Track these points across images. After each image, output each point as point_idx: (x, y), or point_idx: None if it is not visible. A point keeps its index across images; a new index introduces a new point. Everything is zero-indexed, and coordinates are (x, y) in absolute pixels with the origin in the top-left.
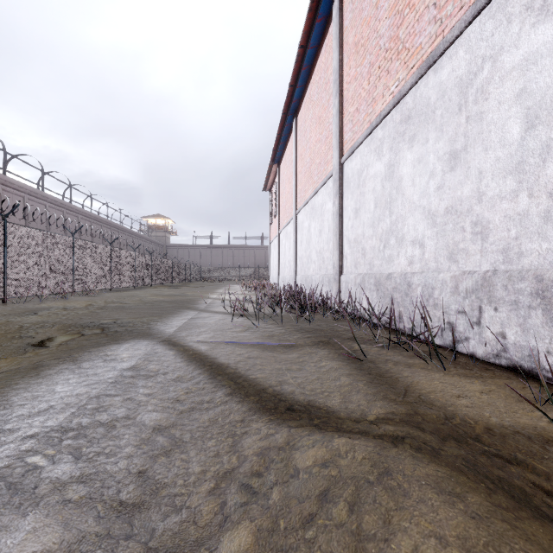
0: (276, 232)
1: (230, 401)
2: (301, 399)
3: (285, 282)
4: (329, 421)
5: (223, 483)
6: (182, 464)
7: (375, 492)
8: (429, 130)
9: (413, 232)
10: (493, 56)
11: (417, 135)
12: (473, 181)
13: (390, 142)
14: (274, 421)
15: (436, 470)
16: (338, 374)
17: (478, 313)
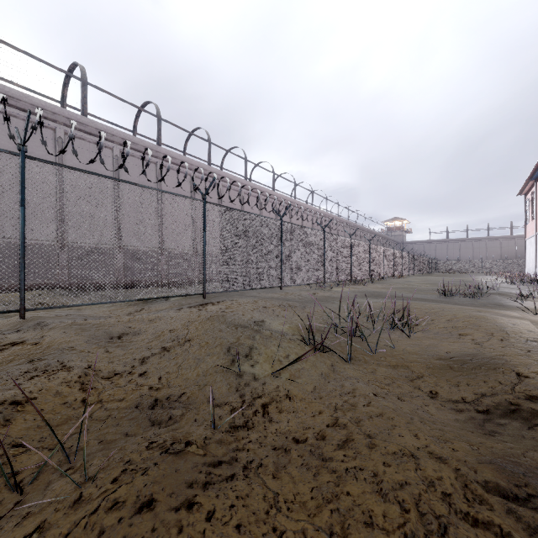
0: (533, 232)
1: None
2: None
3: None
4: None
5: None
6: None
7: None
8: None
9: None
10: None
11: None
12: None
13: None
14: None
15: None
16: None
17: None
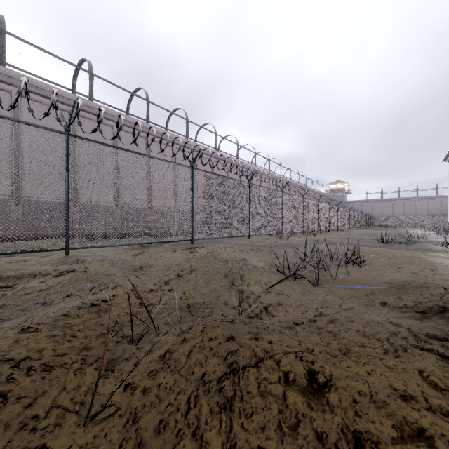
0: None
1: None
2: None
3: None
4: None
5: None
6: None
7: None
8: None
9: None
10: None
11: None
12: None
13: None
14: None
15: None
16: None
17: None
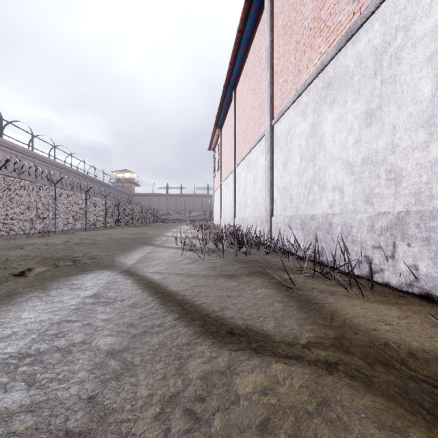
0: (219, 183)
1: (178, 325)
2: (240, 323)
3: (226, 223)
4: (266, 344)
5: (168, 407)
6: (131, 388)
7: (315, 424)
8: (347, 93)
9: (333, 180)
10: (406, 26)
11: (337, 98)
12: (388, 135)
13: (314, 105)
14: (216, 344)
15: (374, 401)
16: (271, 300)
17: (392, 248)
